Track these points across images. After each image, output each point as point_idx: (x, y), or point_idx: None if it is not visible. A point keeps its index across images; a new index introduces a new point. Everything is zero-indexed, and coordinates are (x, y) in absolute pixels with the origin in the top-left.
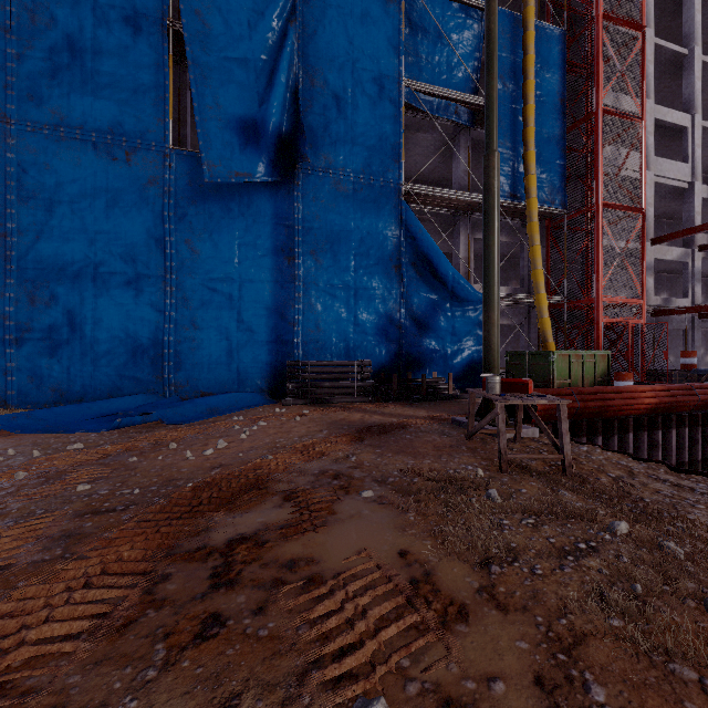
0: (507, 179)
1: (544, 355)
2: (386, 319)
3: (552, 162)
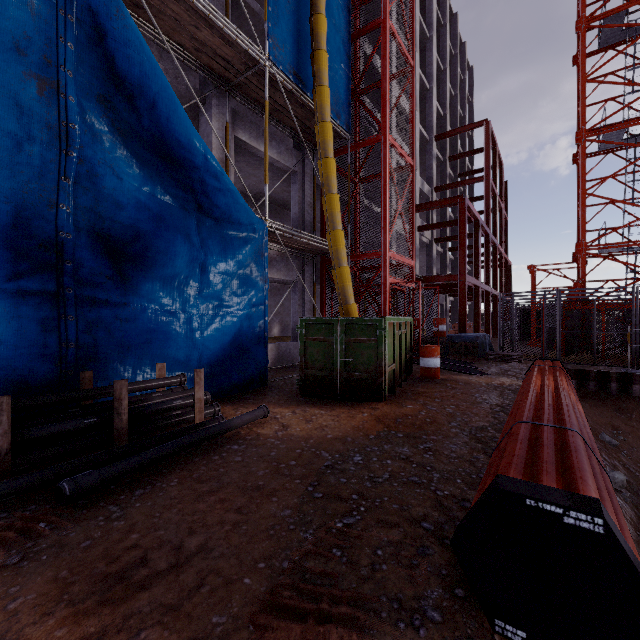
0: (289, 44)
1: (370, 325)
2: (2, 218)
3: (338, 61)
